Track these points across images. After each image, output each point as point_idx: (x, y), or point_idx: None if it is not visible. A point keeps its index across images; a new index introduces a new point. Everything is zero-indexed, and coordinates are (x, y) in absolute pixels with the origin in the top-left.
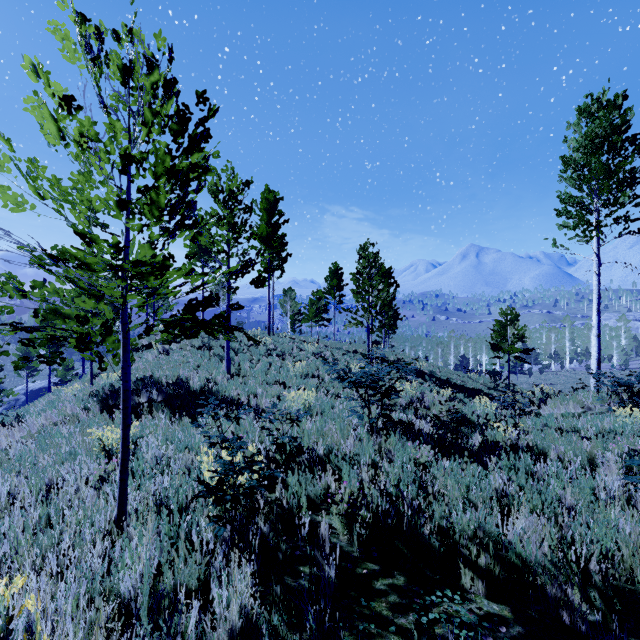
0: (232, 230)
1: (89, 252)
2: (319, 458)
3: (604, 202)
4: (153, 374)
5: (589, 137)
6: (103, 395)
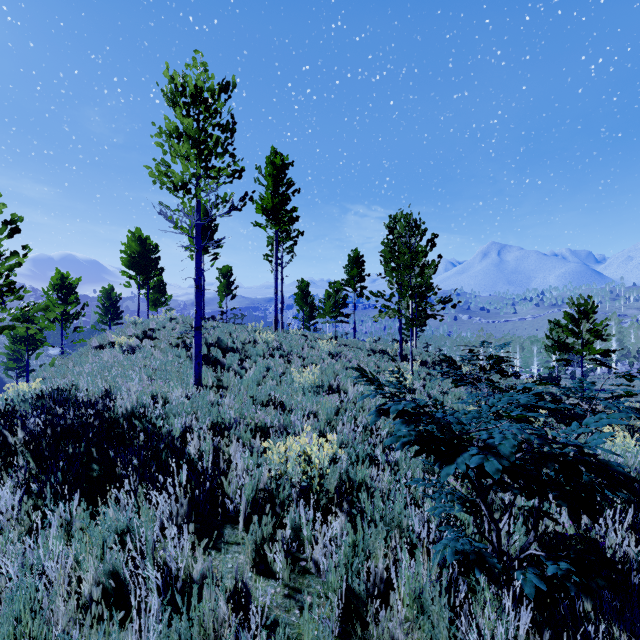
0: (198, 152)
1: None
2: None
3: None
4: (76, 386)
5: None
6: None
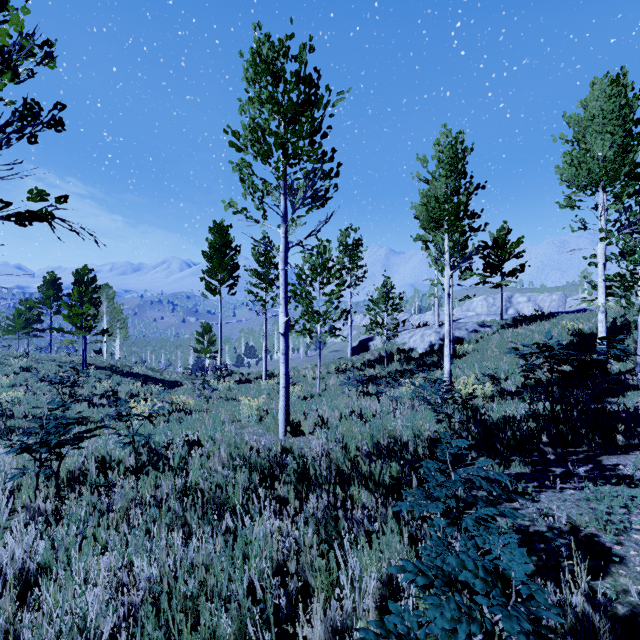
0: None
1: None
2: (26, 414)
3: (219, 279)
4: None
5: (214, 244)
6: None
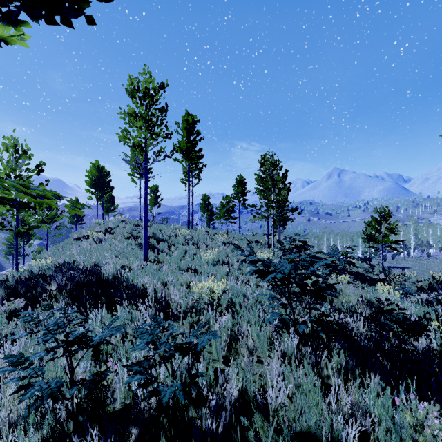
0: (147, 126)
1: (11, 145)
2: None
3: None
4: (75, 261)
5: None
6: (11, 283)
